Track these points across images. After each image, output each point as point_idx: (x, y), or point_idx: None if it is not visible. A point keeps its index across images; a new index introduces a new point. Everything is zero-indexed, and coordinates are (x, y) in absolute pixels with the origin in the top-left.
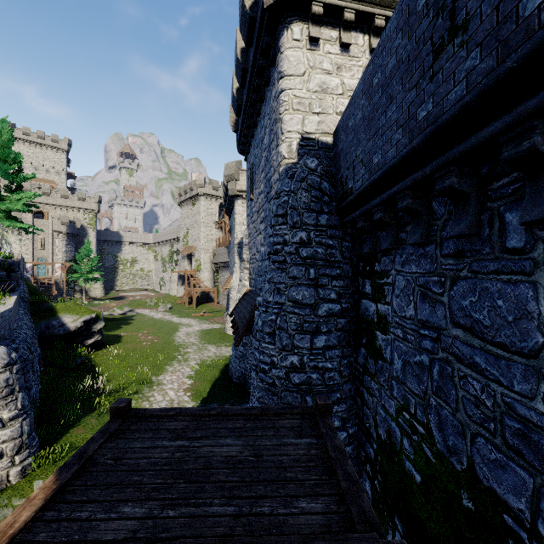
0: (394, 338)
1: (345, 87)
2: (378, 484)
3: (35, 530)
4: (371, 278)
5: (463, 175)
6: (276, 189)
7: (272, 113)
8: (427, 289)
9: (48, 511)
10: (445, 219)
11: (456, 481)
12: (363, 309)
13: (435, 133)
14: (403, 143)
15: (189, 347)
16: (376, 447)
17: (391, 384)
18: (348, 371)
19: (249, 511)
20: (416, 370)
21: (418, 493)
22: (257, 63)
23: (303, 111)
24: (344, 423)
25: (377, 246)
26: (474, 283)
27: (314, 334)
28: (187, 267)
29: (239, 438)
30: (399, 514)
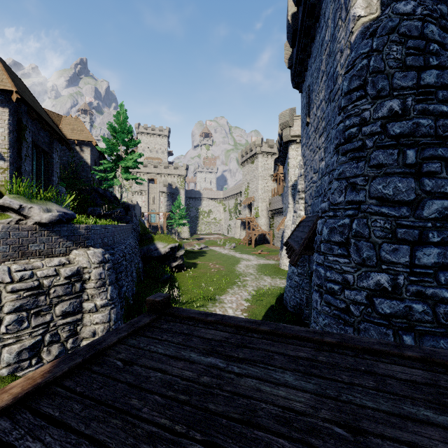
0: None
1: None
2: None
3: None
4: None
5: None
6: (347, 63)
7: None
8: None
9: (6, 418)
10: None
11: None
12: None
13: None
14: None
15: (248, 276)
16: None
17: None
18: None
19: None
20: None
21: None
22: None
23: None
24: None
25: None
26: None
27: (414, 245)
28: (247, 214)
29: (306, 377)
30: None
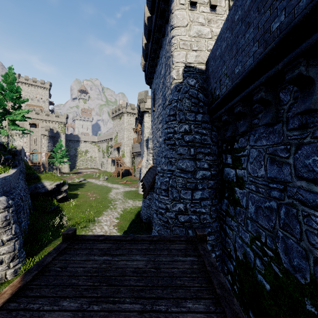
0: (249, 191)
1: (213, 34)
2: (237, 289)
3: (0, 317)
4: (232, 153)
5: (309, 65)
6: (169, 99)
7: (166, 53)
8: (275, 155)
9: (12, 302)
10: (291, 103)
11: (300, 291)
12: (225, 174)
13: (287, 34)
14: (259, 52)
15: (117, 201)
16: (235, 264)
17: (246, 222)
18: (216, 215)
19: (150, 308)
20: (266, 212)
21: (268, 297)
22: (157, 23)
23: (186, 49)
24: (213, 248)
25: (236, 132)
26: (317, 146)
27: (193, 190)
28: (116, 155)
29: (144, 255)
30: (252, 310)
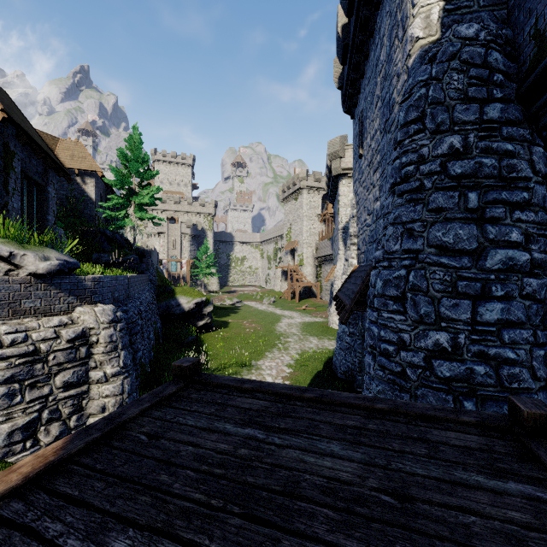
0: None
1: None
2: None
3: None
4: None
5: None
6: (404, 90)
7: (394, 1)
8: None
9: (17, 499)
10: None
11: None
12: None
13: None
14: None
15: (290, 337)
16: None
17: None
18: (546, 371)
19: None
20: None
21: None
22: None
23: None
24: None
25: None
26: None
27: (477, 300)
28: (290, 262)
29: (354, 446)
30: None
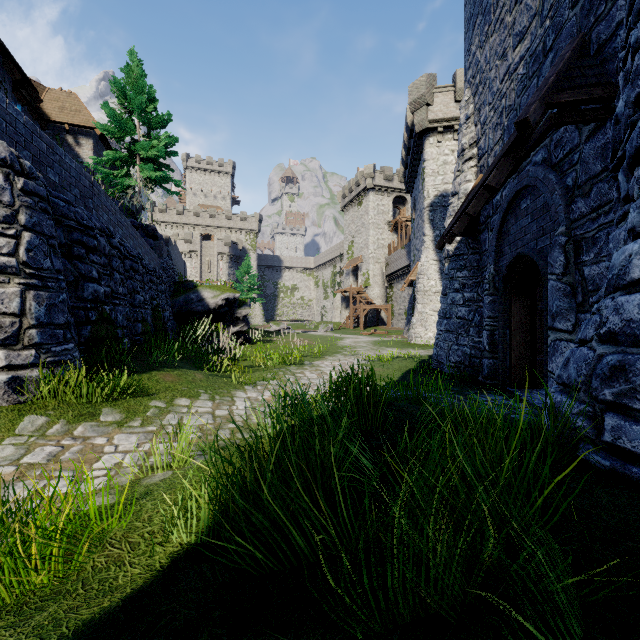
0: None
1: None
2: None
3: None
4: None
5: None
6: None
7: None
8: None
9: None
10: None
11: None
12: None
13: None
14: None
15: (358, 347)
16: None
17: None
18: None
19: None
20: None
21: None
22: None
23: None
24: None
25: None
26: None
27: None
28: (352, 285)
29: None
30: None
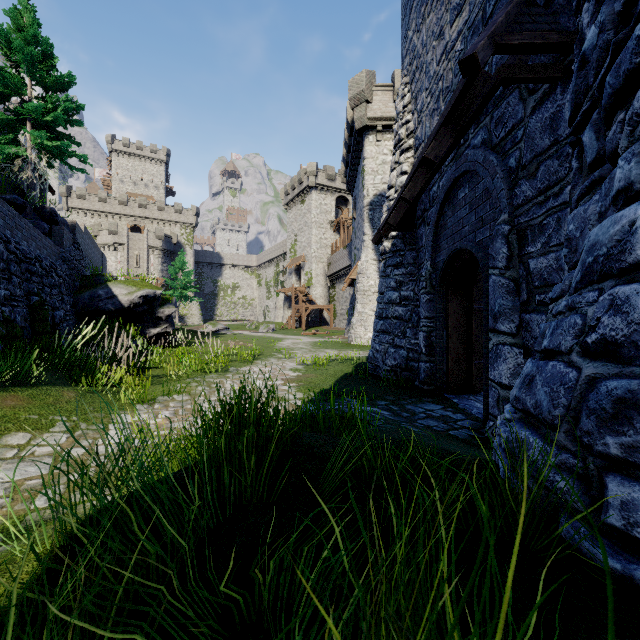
0: None
1: None
2: None
3: None
4: None
5: None
6: None
7: None
8: None
9: None
10: None
11: None
12: None
13: None
14: None
15: (296, 349)
16: None
17: None
18: None
19: None
20: None
21: None
22: None
23: None
24: None
25: None
26: None
27: None
28: (295, 284)
29: None
30: None
